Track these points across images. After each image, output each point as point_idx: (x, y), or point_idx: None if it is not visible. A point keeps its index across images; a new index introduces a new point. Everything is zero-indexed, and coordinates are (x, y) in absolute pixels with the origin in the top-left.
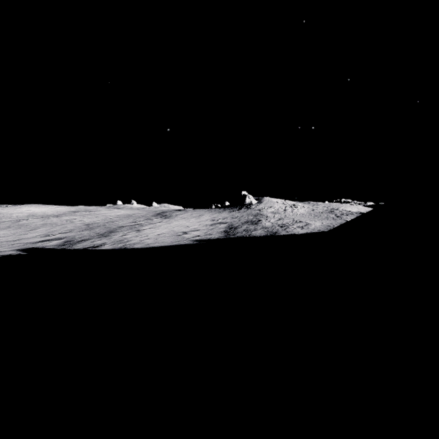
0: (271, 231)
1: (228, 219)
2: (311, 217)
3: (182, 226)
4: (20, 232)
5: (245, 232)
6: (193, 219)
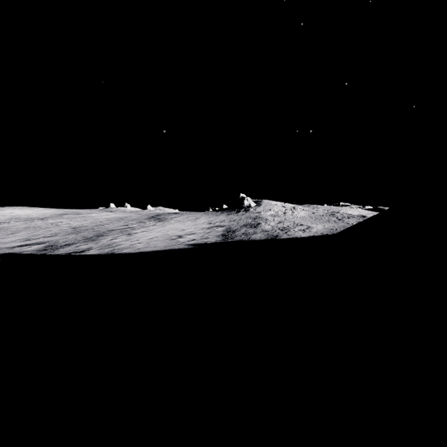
0: (271, 234)
1: (225, 222)
2: (312, 220)
3: (176, 229)
4: None
5: (244, 236)
6: (188, 222)
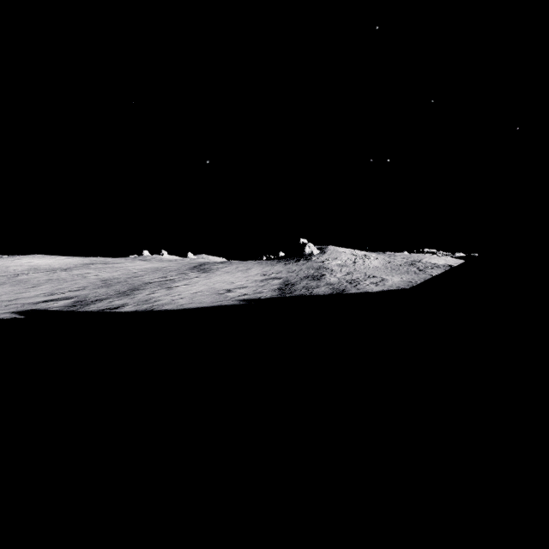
0: (337, 288)
1: (283, 274)
2: (387, 271)
3: (224, 282)
4: (17, 289)
5: (304, 290)
6: (238, 273)
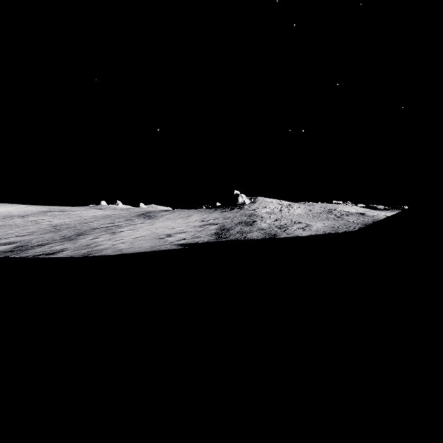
0: (269, 233)
1: (219, 220)
2: (310, 218)
3: (166, 227)
4: None
5: (239, 235)
6: (180, 219)
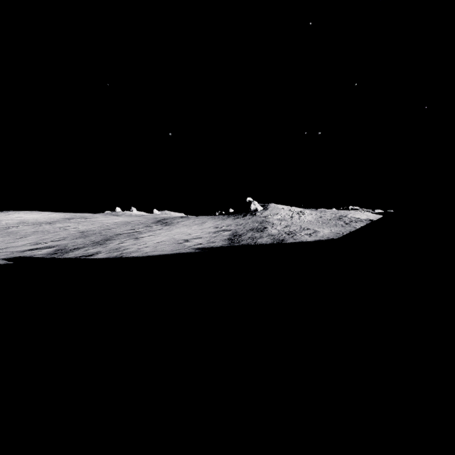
0: (277, 239)
1: (232, 227)
2: (319, 224)
3: (183, 233)
4: (8, 240)
5: (250, 240)
6: (195, 226)
